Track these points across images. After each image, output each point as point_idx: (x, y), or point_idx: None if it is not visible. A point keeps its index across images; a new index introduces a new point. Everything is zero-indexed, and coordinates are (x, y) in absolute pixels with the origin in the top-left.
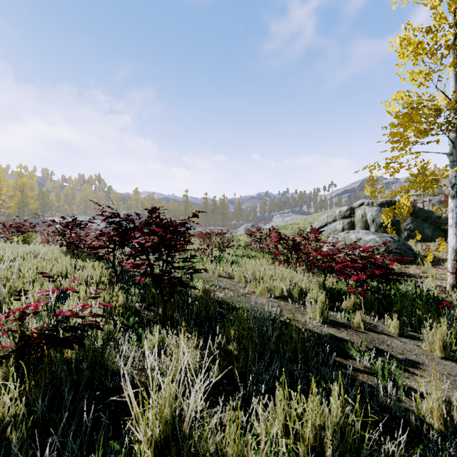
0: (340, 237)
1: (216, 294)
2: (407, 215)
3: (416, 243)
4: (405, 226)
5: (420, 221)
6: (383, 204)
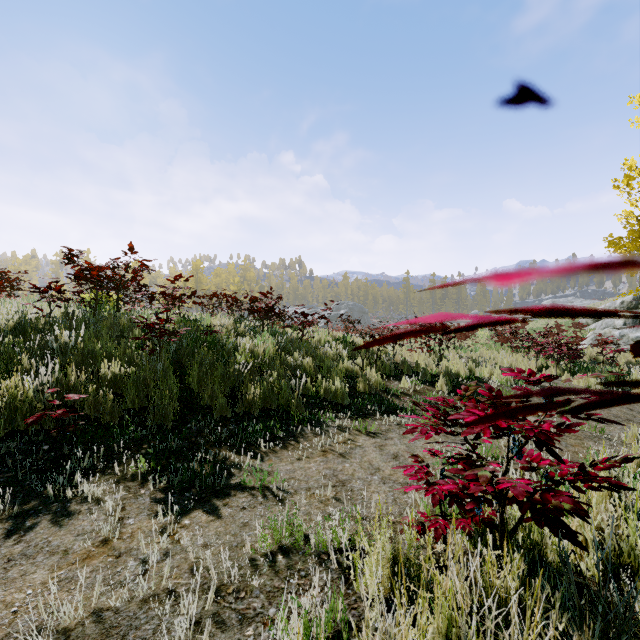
0: (600, 332)
1: None
2: None
3: None
4: None
5: None
6: None
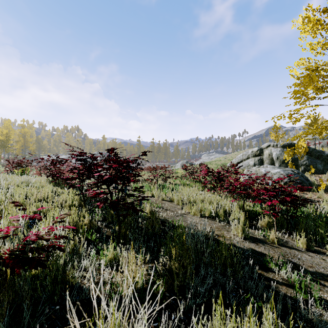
0: (252, 170)
1: (160, 214)
2: (304, 154)
3: (311, 175)
4: (302, 162)
5: (313, 158)
6: (285, 146)
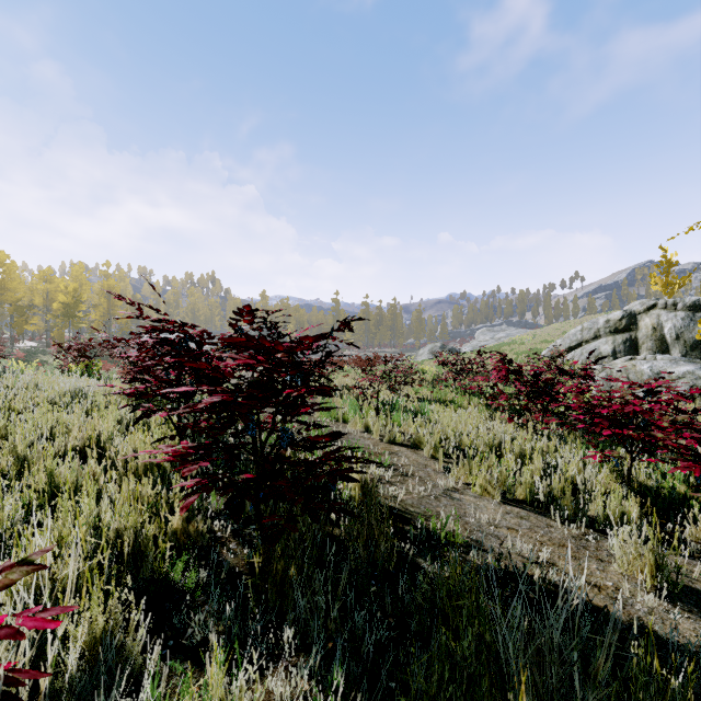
0: (616, 368)
1: (388, 491)
2: None
3: None
4: None
5: None
6: (699, 306)
